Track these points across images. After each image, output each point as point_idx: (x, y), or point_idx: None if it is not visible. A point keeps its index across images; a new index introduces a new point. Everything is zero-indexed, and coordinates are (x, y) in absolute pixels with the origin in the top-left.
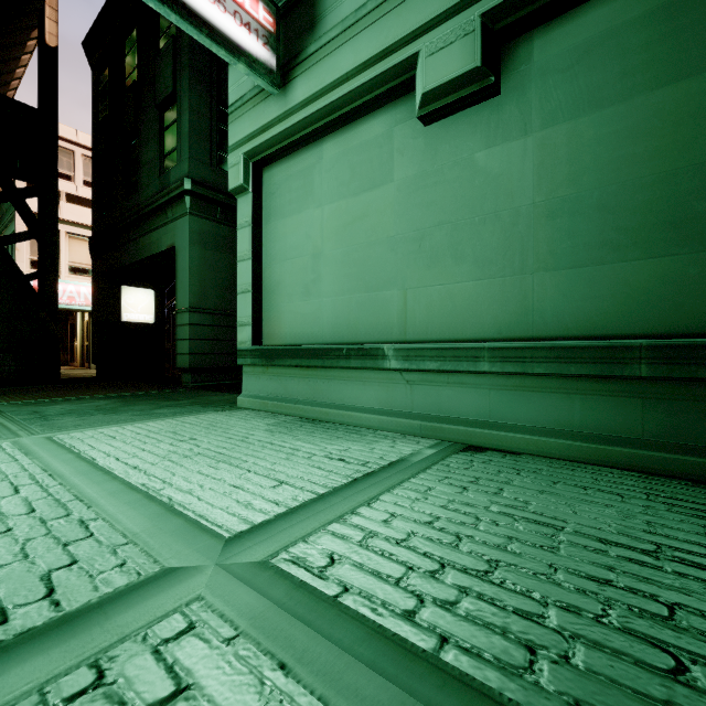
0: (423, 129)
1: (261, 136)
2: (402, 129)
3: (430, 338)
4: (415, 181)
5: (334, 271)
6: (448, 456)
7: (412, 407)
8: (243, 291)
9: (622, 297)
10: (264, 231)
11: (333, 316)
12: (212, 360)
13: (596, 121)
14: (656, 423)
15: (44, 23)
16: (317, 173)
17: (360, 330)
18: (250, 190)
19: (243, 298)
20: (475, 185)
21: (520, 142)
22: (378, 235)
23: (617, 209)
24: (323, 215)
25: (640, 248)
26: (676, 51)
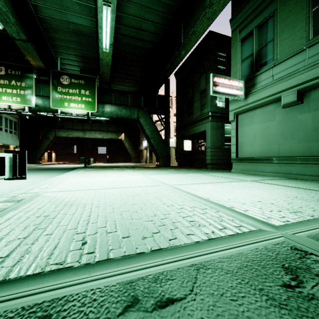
0: (283, 109)
1: (239, 109)
2: (278, 108)
3: (285, 156)
4: (281, 120)
5: (259, 140)
6: (287, 179)
7: (280, 171)
8: (233, 145)
9: None
10: (238, 130)
11: (259, 150)
12: (216, 161)
13: None
14: None
15: None
16: (254, 117)
17: (266, 154)
18: (235, 121)
19: (233, 146)
20: (297, 122)
21: (308, 114)
22: (271, 132)
23: None
24: (256, 127)
25: None
26: None
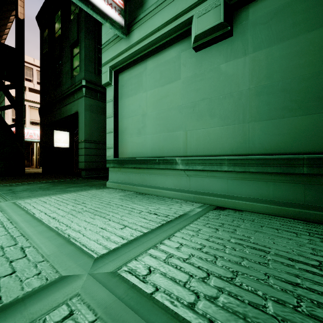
0: (195, 53)
1: (118, 58)
2: (184, 54)
3: (198, 154)
4: (191, 79)
5: (152, 122)
6: (207, 212)
7: (189, 188)
8: (109, 132)
9: (293, 134)
10: (119, 103)
11: (152, 143)
12: (95, 164)
13: (280, 48)
14: (311, 196)
15: (17, 8)
16: (144, 76)
17: (164, 150)
18: (112, 84)
19: (109, 135)
20: (220, 80)
21: (242, 59)
22: (173, 105)
23: (291, 90)
24: (147, 96)
25: (302, 110)
26: (321, 12)
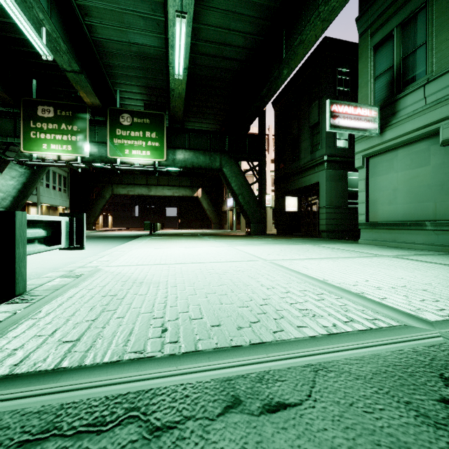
0: (443, 147)
1: (370, 150)
2: (434, 147)
3: (446, 219)
4: (440, 165)
5: (403, 196)
6: None
7: (437, 242)
8: (361, 203)
9: None
10: (369, 180)
11: (402, 211)
12: (334, 227)
13: None
14: None
15: None
16: (395, 161)
17: (415, 216)
18: (364, 167)
19: (361, 205)
20: None
21: None
22: (423, 183)
23: None
24: (398, 176)
25: None
26: None
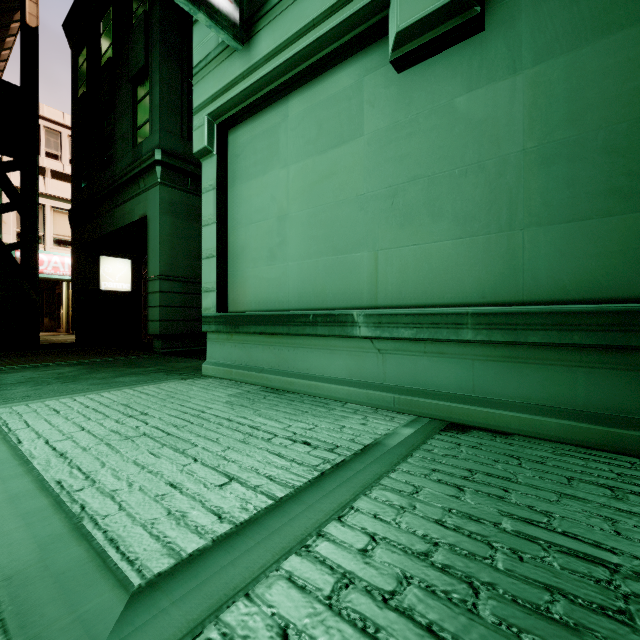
0: (395, 77)
1: (225, 95)
2: (372, 79)
3: (404, 303)
4: (387, 133)
5: (300, 234)
6: (429, 437)
7: (384, 378)
8: (207, 256)
9: (635, 253)
10: (229, 194)
11: (299, 280)
12: (183, 326)
13: (601, 50)
14: None
15: (25, 4)
16: (282, 132)
17: (327, 295)
18: (215, 152)
19: (207, 263)
20: (455, 134)
21: (507, 82)
22: (347, 194)
23: (628, 150)
24: (289, 175)
25: None
26: None
